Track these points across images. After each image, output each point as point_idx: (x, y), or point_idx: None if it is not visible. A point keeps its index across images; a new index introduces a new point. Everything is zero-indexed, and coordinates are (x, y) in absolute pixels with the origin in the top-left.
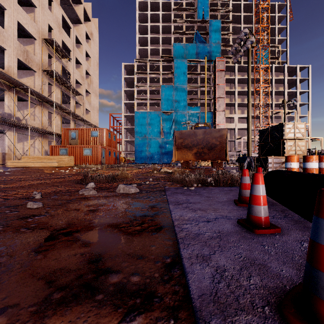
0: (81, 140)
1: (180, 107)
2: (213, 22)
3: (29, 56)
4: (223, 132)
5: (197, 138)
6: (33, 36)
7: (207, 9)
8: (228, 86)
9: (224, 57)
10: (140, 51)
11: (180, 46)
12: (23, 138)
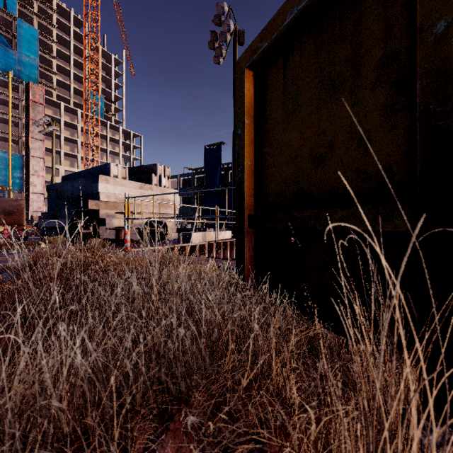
0: None
1: None
2: (26, 26)
3: None
4: (21, 202)
5: None
6: None
7: (14, 0)
8: None
9: (43, 87)
10: None
11: None
12: None
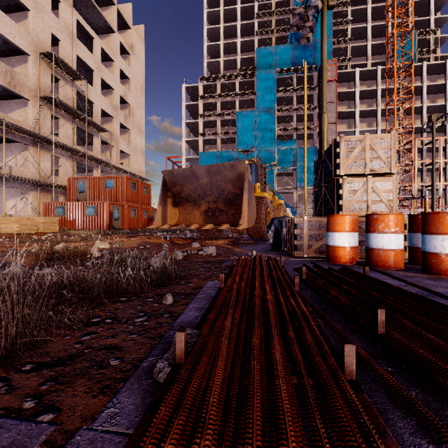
0: (91, 195)
1: (266, 141)
2: None
3: (15, 78)
4: (241, 169)
5: (200, 183)
6: (24, 51)
7: None
8: (344, 105)
9: (335, 60)
10: (210, 66)
11: (267, 51)
12: (15, 193)
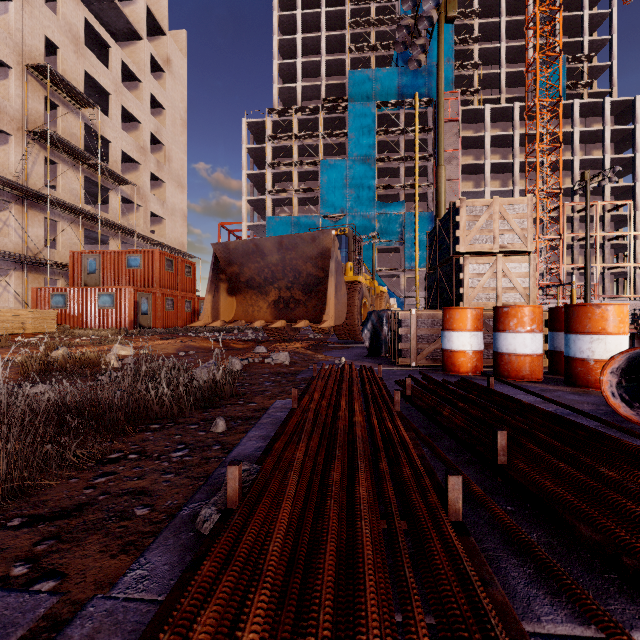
0: (107, 277)
1: (362, 203)
2: None
3: None
4: (325, 242)
5: (268, 262)
6: (2, 61)
7: None
8: (470, 156)
9: (457, 92)
10: (282, 94)
11: (363, 75)
12: None
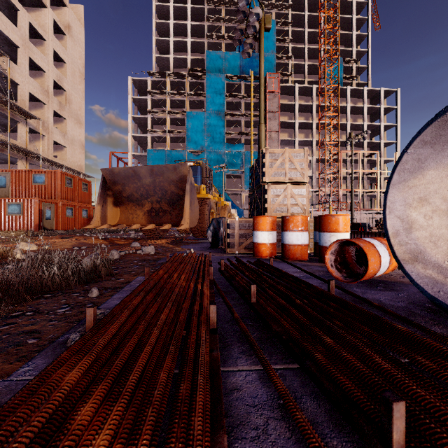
0: (15, 190)
1: (215, 143)
2: None
3: None
4: (183, 171)
5: (143, 183)
6: None
7: (256, 4)
8: (286, 116)
9: (277, 73)
10: (159, 62)
11: (217, 55)
12: None
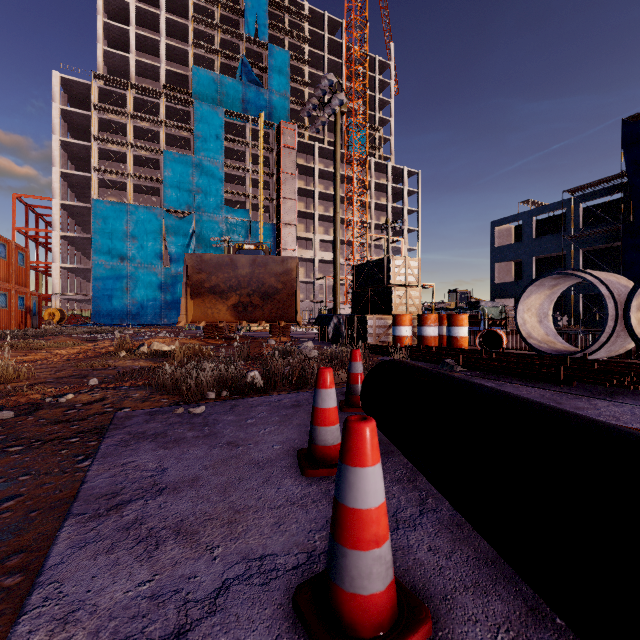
0: None
1: (209, 204)
2: (276, 51)
3: None
4: (291, 264)
5: (237, 273)
6: None
7: (265, 22)
8: (302, 180)
9: (295, 124)
10: (109, 59)
11: (209, 76)
12: None
